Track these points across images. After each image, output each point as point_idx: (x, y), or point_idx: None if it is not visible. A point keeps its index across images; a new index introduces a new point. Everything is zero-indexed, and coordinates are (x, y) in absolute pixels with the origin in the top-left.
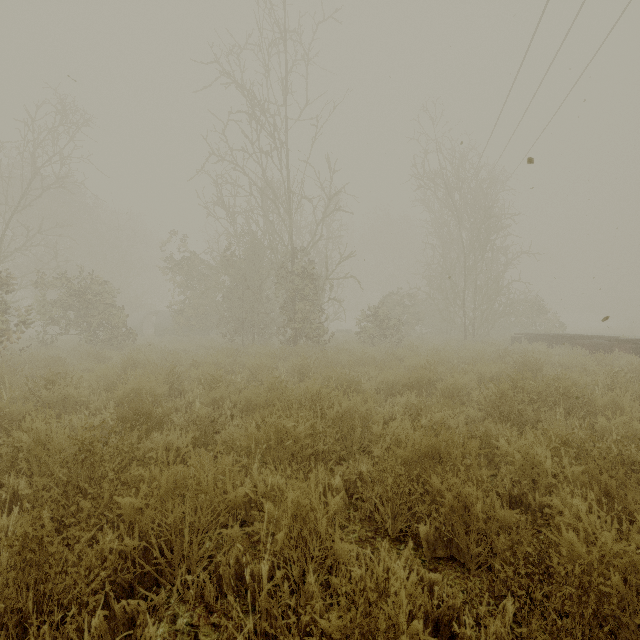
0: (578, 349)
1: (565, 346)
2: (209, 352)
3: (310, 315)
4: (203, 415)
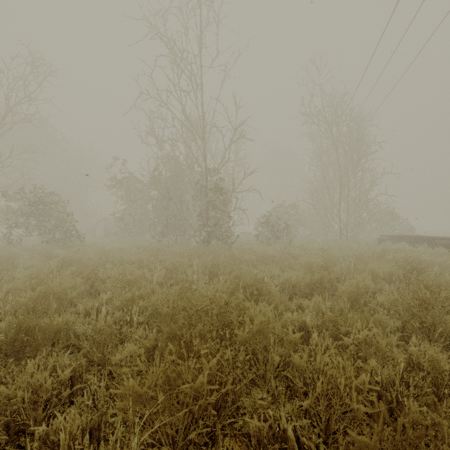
0: (439, 249)
1: (424, 246)
2: (139, 250)
3: (220, 221)
4: (101, 328)
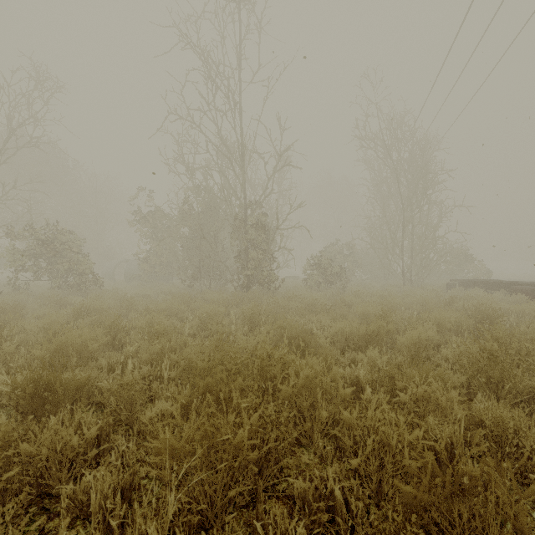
0: (518, 295)
1: (501, 292)
2: (167, 297)
3: (262, 263)
4: (128, 384)
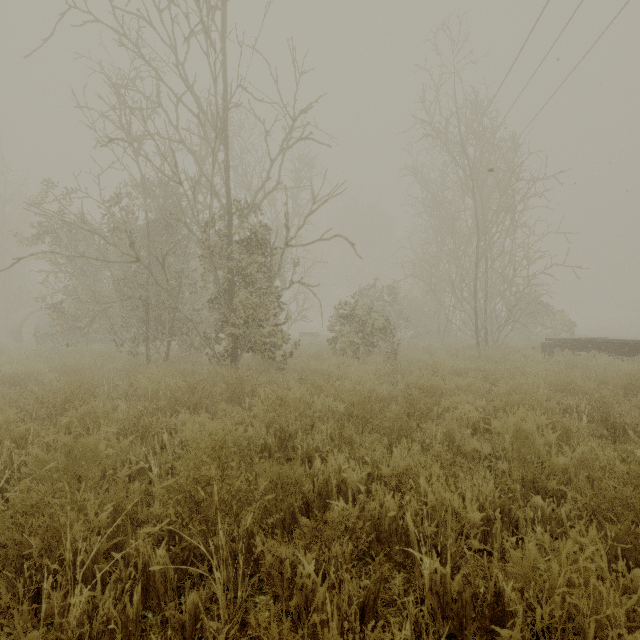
0: None
1: (639, 359)
2: (56, 383)
3: (258, 312)
4: None
